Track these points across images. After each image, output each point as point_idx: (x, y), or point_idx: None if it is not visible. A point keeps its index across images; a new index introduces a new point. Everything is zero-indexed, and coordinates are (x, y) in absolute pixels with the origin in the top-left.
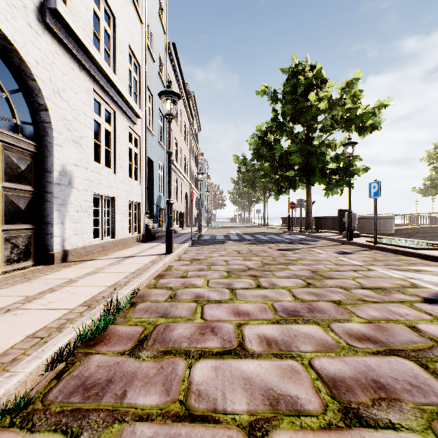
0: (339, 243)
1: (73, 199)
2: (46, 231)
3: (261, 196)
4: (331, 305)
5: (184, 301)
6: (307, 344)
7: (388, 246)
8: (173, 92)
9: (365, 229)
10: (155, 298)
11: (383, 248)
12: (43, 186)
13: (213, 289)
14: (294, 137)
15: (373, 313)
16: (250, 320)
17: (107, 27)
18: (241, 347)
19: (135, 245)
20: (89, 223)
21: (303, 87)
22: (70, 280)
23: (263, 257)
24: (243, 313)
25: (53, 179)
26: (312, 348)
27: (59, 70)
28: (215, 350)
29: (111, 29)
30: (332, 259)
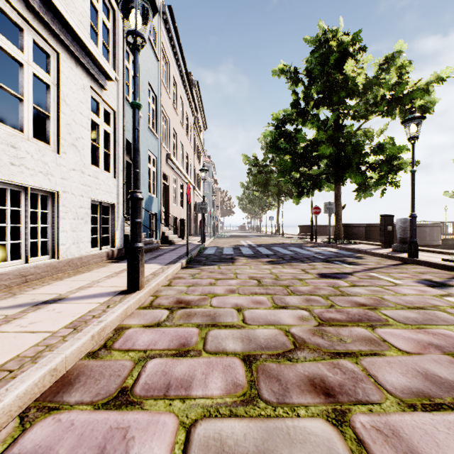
0: (399, 262)
1: None
2: None
3: (274, 202)
4: None
5: None
6: None
7: None
8: None
9: None
10: None
11: None
12: None
13: None
14: (321, 124)
15: None
16: None
17: None
18: None
19: (96, 267)
20: None
21: (337, 54)
22: None
23: (306, 297)
24: None
25: None
26: None
27: None
28: None
29: None
30: (437, 301)
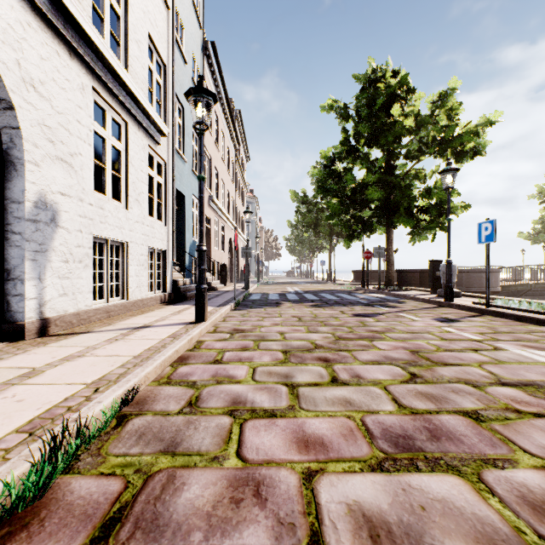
0: (435, 306)
1: (59, 243)
2: (12, 291)
3: (326, 244)
4: (465, 422)
5: (211, 412)
6: (455, 537)
7: (505, 309)
8: (206, 91)
9: (462, 286)
10: (162, 406)
11: (500, 312)
12: (8, 223)
13: (262, 385)
14: (371, 165)
15: None
16: (329, 461)
17: (116, 4)
18: None
19: (156, 308)
20: (85, 278)
21: (384, 97)
22: (31, 370)
23: (334, 327)
24: (315, 443)
25: (24, 213)
26: None
27: (33, 51)
28: None
29: (121, 8)
30: (433, 329)
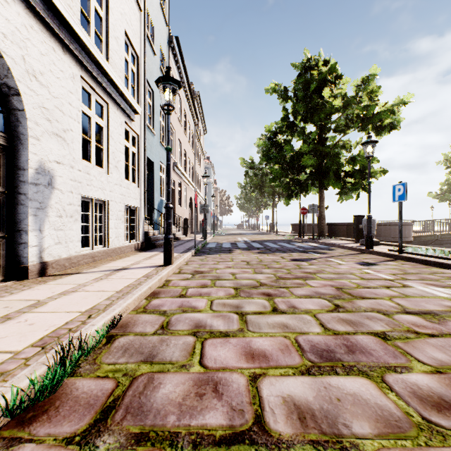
0: (358, 252)
1: (54, 202)
2: (19, 240)
3: (270, 202)
4: (375, 340)
5: (179, 333)
6: (361, 419)
7: (415, 255)
8: (172, 79)
9: (381, 236)
10: (141, 329)
11: (410, 258)
12: (15, 186)
13: (218, 313)
14: (306, 137)
15: (436, 354)
16: (269, 368)
17: (99, 8)
18: (260, 425)
19: (131, 254)
20: (75, 230)
21: (317, 82)
22: (37, 302)
23: (275, 269)
24: (259, 355)
25: (28, 178)
26: (371, 427)
27: (35, 48)
28: (218, 433)
29: (103, 11)
30: (355, 271)
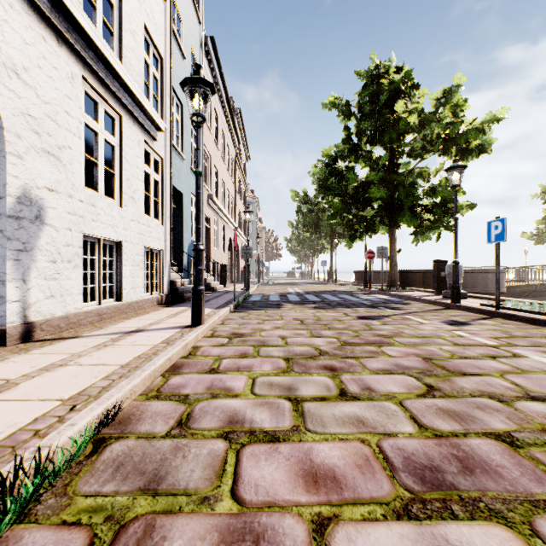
0: (442, 308)
1: (45, 242)
2: None
3: (327, 244)
4: (500, 448)
5: (203, 435)
6: None
7: (516, 312)
8: (203, 80)
9: (467, 287)
10: (148, 427)
11: (512, 315)
12: None
13: (262, 400)
14: (374, 163)
15: None
16: (343, 504)
17: None
18: None
19: (152, 310)
20: (75, 279)
21: (387, 93)
22: (4, 383)
23: (339, 331)
24: (325, 477)
25: (5, 209)
26: None
27: (16, 34)
28: None
29: None
30: (444, 333)
